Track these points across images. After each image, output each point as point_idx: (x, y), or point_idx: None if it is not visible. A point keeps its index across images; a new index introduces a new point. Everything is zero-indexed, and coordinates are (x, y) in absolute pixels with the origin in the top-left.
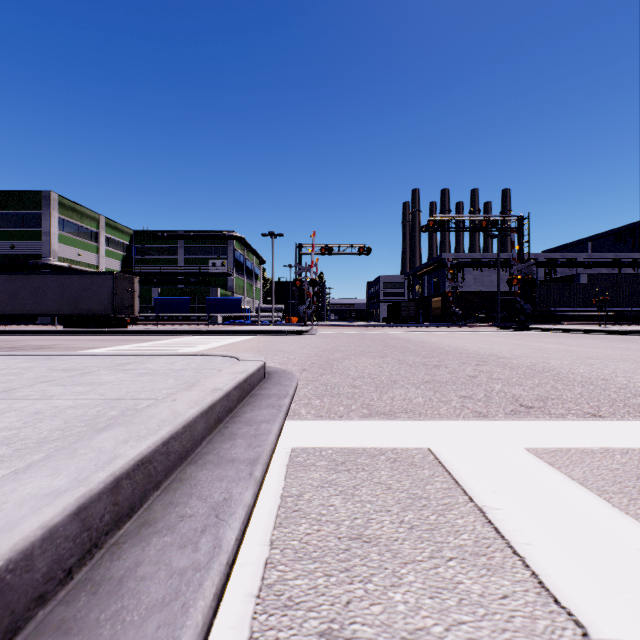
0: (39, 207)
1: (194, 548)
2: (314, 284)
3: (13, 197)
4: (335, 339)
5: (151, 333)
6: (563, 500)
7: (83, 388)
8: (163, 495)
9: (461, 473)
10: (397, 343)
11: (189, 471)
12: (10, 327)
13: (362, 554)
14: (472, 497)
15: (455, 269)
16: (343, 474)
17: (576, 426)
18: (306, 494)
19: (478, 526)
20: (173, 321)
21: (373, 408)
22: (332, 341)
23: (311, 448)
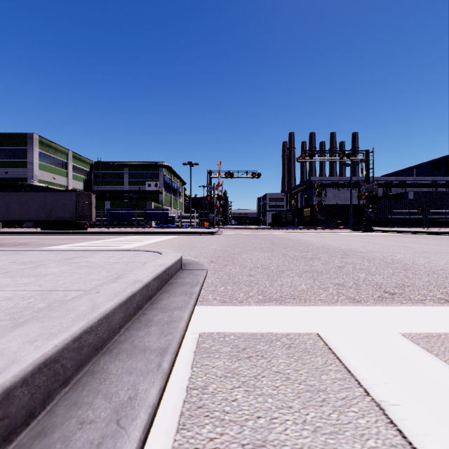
0: (25, 144)
1: None
2: (220, 199)
3: (7, 137)
4: (235, 238)
5: (103, 234)
6: None
7: (28, 279)
8: (70, 393)
9: (351, 361)
10: (280, 241)
11: (102, 362)
12: (4, 229)
13: None
14: (367, 389)
15: (320, 188)
16: (244, 362)
17: (436, 311)
18: (210, 386)
19: (382, 428)
20: (120, 225)
21: (267, 294)
22: (233, 239)
23: (216, 333)
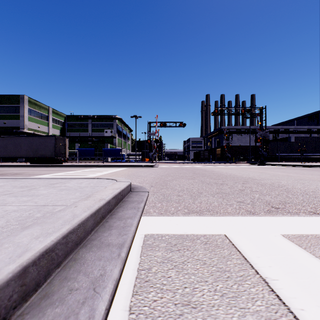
0: (18, 103)
1: (75, 319)
2: (157, 142)
3: (5, 98)
4: (168, 169)
5: (74, 166)
6: (315, 273)
7: (26, 198)
8: (61, 271)
9: (247, 252)
10: (200, 172)
11: (81, 253)
12: (3, 163)
13: (191, 319)
14: (257, 270)
15: (228, 134)
16: (175, 253)
17: (307, 220)
18: (153, 268)
19: (266, 294)
20: (86, 160)
21: (190, 208)
22: (166, 170)
23: (156, 234)
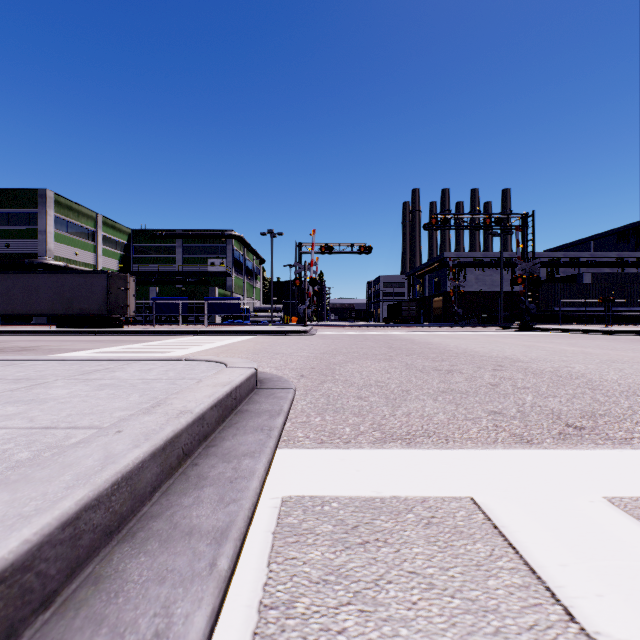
0: (35, 205)
1: None
2: (314, 283)
3: (8, 195)
4: (336, 340)
5: (145, 333)
6: None
7: (15, 408)
8: (52, 622)
9: (533, 550)
10: (401, 344)
11: (117, 557)
12: (3, 327)
13: None
14: (569, 609)
15: (456, 268)
16: (356, 552)
17: None
18: (300, 601)
19: None
20: (171, 321)
21: (386, 429)
22: (333, 342)
23: (309, 498)
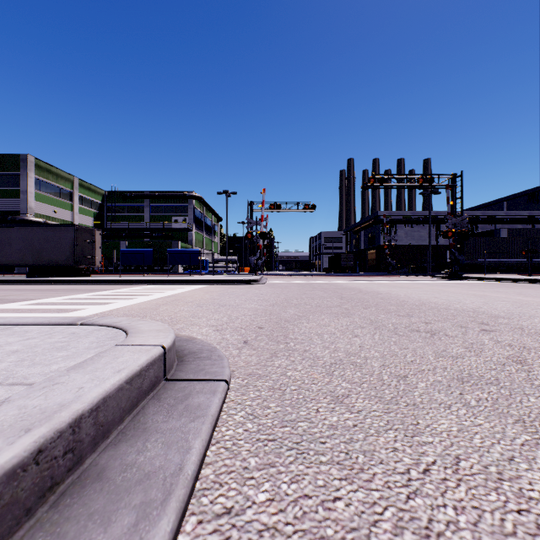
0: (17, 168)
1: None
2: (264, 237)
3: None
4: (285, 289)
5: (105, 282)
6: None
7: None
8: None
9: None
10: (351, 294)
11: None
12: None
13: None
14: None
15: (388, 225)
16: None
17: None
18: None
19: None
20: (139, 271)
21: None
22: (282, 291)
23: None
